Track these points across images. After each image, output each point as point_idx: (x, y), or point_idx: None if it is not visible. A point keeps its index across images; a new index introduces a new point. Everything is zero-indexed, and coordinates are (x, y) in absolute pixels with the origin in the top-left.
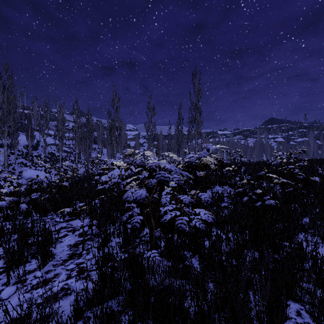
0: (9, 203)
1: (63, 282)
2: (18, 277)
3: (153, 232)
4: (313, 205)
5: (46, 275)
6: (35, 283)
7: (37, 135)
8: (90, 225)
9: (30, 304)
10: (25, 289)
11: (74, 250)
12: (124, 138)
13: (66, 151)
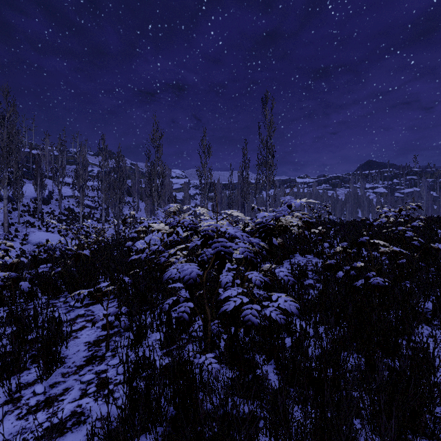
0: (7, 280)
1: (75, 402)
2: (10, 393)
3: (208, 325)
4: (438, 284)
5: (51, 390)
6: (33, 403)
7: (49, 184)
8: (117, 315)
9: (23, 438)
10: (18, 414)
11: (94, 350)
12: (169, 189)
13: (89, 205)
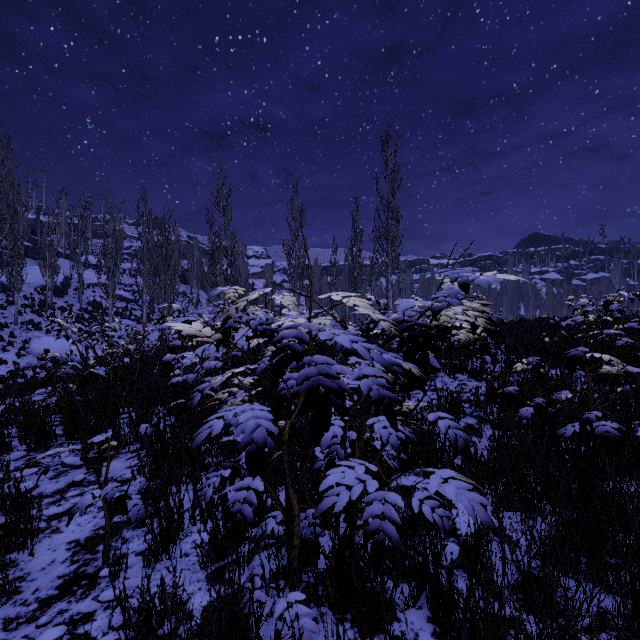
0: None
1: None
2: None
3: (294, 526)
4: None
5: None
6: None
7: (66, 266)
8: (122, 497)
9: None
10: None
11: (83, 560)
12: (243, 273)
13: (124, 298)
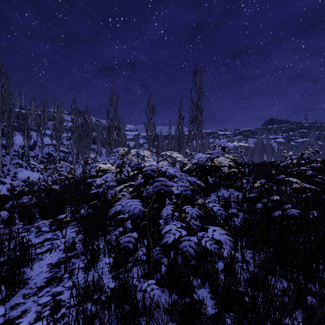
0: None
1: None
2: None
3: (150, 253)
4: None
5: (11, 311)
6: None
7: (34, 135)
8: (73, 242)
9: None
10: None
11: (55, 271)
12: (124, 139)
13: (64, 151)
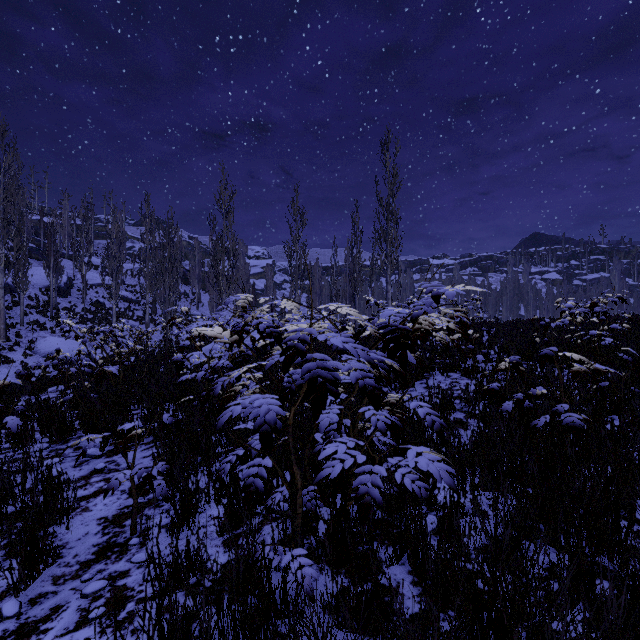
0: None
1: (66, 636)
2: None
3: (297, 497)
4: None
5: (31, 609)
6: None
7: (69, 267)
8: (149, 476)
9: None
10: None
11: (113, 533)
12: (244, 274)
13: (126, 298)
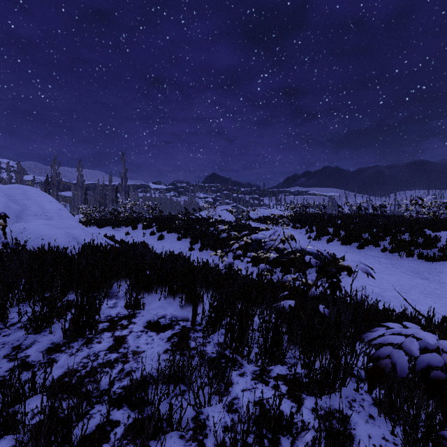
0: None
1: None
2: None
3: None
4: None
5: None
6: None
7: None
8: None
9: None
10: None
11: None
12: None
13: None
